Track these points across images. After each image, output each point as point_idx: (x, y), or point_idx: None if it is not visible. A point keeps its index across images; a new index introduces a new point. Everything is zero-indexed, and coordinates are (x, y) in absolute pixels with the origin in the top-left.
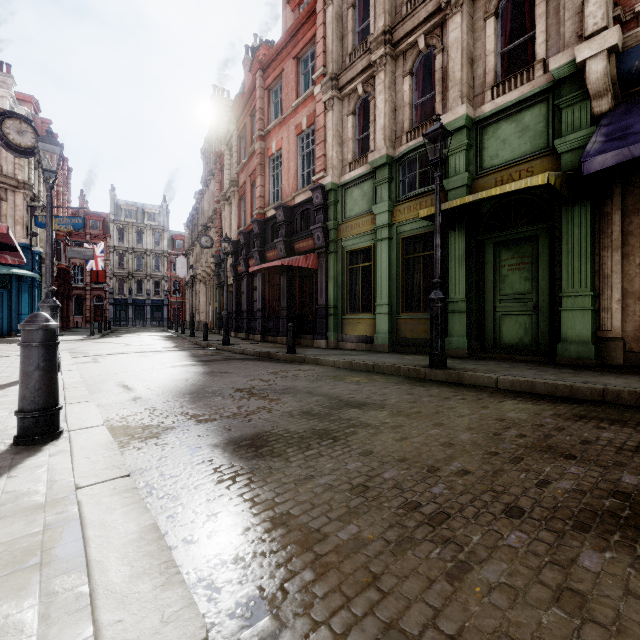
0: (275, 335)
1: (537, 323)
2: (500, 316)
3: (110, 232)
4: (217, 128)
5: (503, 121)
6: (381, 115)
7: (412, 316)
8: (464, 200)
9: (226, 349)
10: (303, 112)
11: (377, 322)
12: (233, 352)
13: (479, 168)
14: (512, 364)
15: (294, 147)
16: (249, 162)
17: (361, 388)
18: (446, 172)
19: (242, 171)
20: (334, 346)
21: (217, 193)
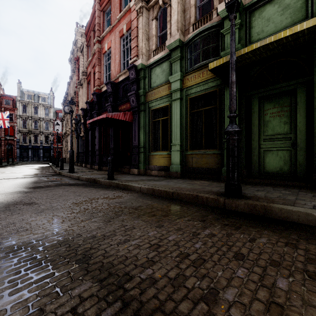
0: (107, 166)
1: (295, 156)
2: (263, 151)
3: (17, 107)
4: (77, 44)
5: (267, 4)
6: (175, 13)
7: (197, 152)
8: (252, 47)
9: (69, 176)
10: (124, 22)
11: (172, 156)
12: (72, 178)
13: (248, 42)
14: (288, 190)
15: (118, 45)
16: (92, 59)
17: (164, 238)
18: (222, 48)
19: (89, 66)
20: (143, 173)
21: (76, 82)
